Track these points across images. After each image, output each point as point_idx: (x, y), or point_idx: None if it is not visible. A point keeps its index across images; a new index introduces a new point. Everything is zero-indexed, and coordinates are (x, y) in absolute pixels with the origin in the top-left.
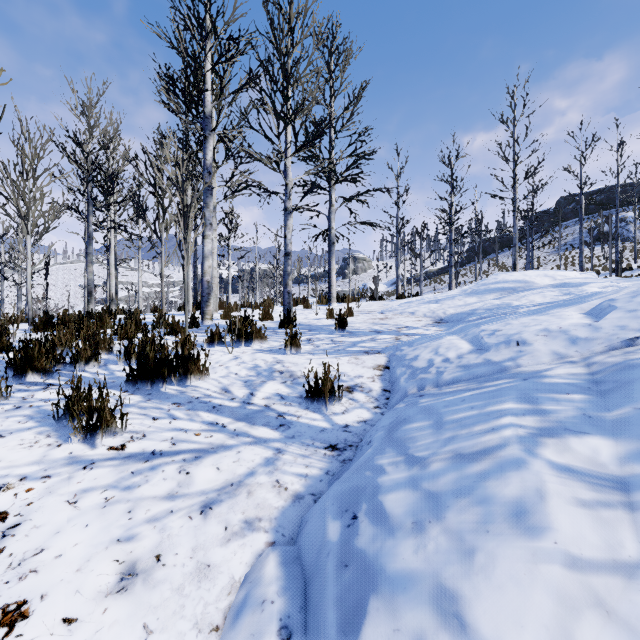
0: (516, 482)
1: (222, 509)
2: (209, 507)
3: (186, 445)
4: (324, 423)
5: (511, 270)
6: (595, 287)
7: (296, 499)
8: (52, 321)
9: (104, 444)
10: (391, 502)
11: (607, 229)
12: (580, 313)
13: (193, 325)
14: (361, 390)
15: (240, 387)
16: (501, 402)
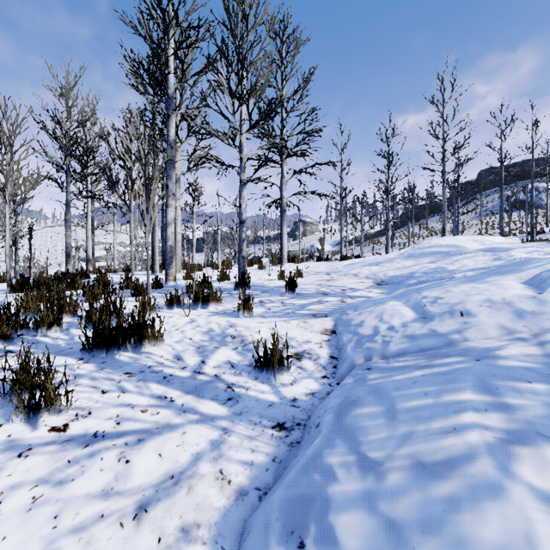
0: (496, 519)
1: (158, 512)
2: (144, 509)
3: (131, 424)
4: (272, 396)
5: (439, 233)
6: (521, 252)
7: (239, 496)
8: (28, 283)
9: (46, 424)
10: (344, 528)
11: (522, 197)
12: (519, 282)
13: (157, 286)
14: (309, 357)
15: (192, 354)
16: (458, 390)
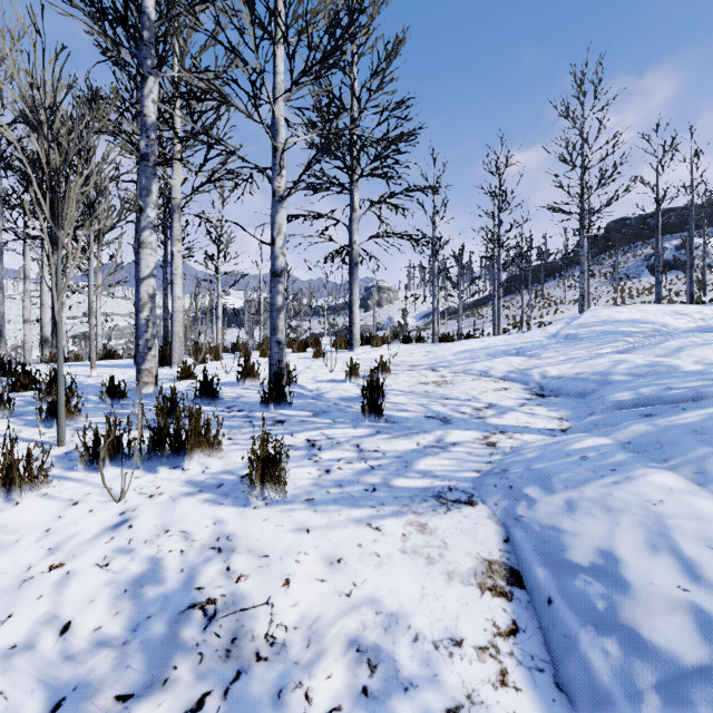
0: None
1: None
2: None
3: None
4: None
5: (560, 303)
6: None
7: None
8: None
9: None
10: None
11: (666, 257)
12: None
13: (113, 397)
14: None
15: None
16: None
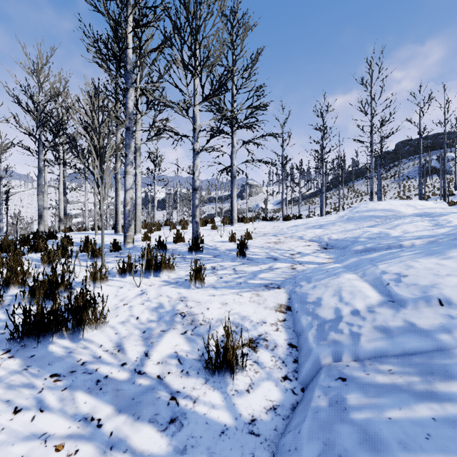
0: None
1: None
2: None
3: None
4: (225, 414)
5: (364, 194)
6: (456, 217)
7: None
8: None
9: None
10: None
11: (433, 165)
12: None
13: (115, 249)
14: (265, 345)
15: (136, 341)
16: None
